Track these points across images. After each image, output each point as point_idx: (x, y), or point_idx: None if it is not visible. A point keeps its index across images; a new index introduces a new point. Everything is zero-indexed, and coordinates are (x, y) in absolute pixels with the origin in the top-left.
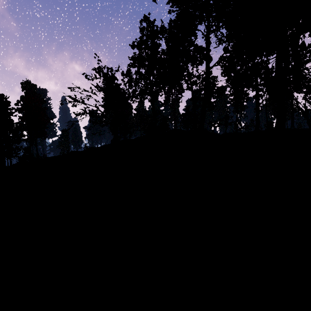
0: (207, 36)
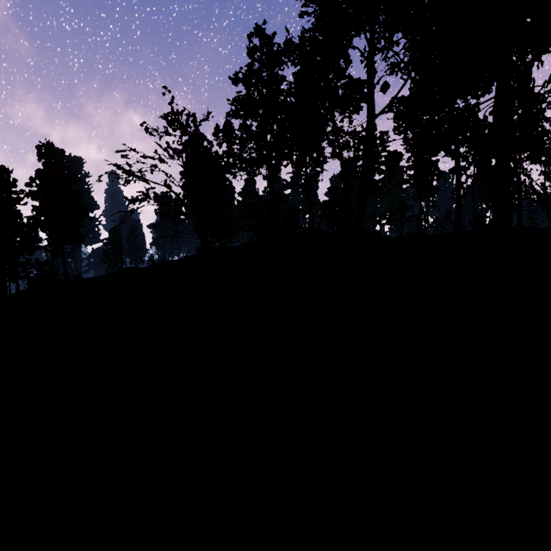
0: (370, 59)
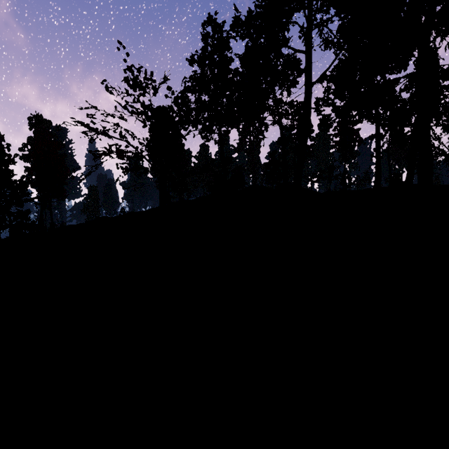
0: (308, 33)
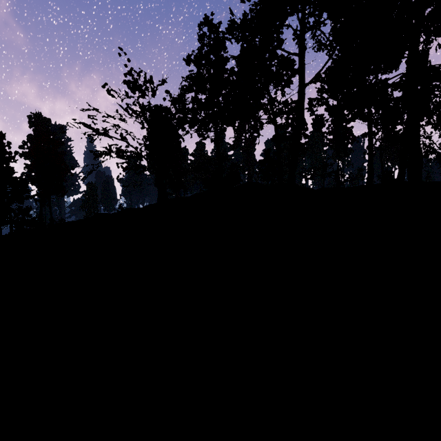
0: (301, 36)
